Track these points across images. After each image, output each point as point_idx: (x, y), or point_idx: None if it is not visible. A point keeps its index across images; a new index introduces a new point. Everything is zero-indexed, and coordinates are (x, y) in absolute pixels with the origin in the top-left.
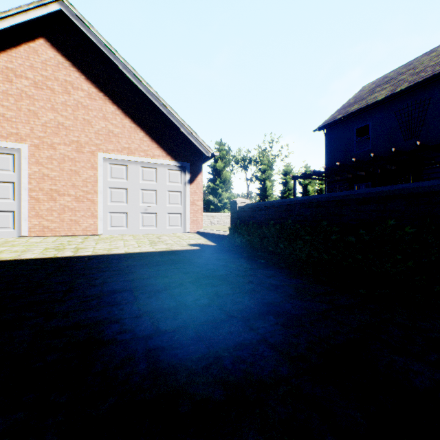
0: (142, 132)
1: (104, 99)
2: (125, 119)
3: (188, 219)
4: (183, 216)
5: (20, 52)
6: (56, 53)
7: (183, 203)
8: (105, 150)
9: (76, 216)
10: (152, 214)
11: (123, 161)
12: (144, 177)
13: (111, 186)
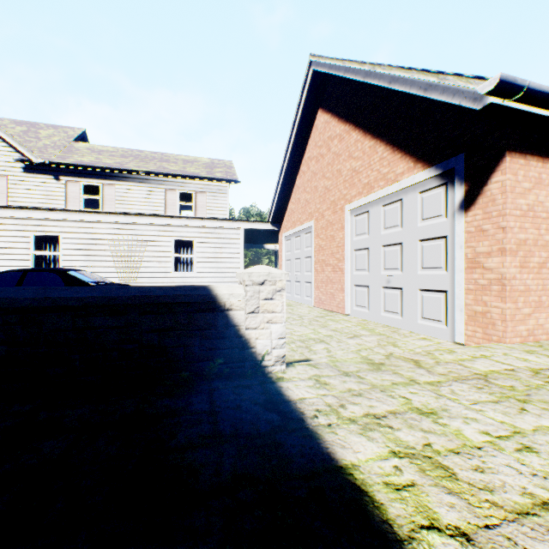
0: (381, 145)
1: (348, 131)
2: (364, 140)
3: (460, 308)
4: (450, 299)
5: (311, 138)
6: (324, 115)
7: (451, 264)
8: (349, 200)
9: (333, 288)
10: (395, 289)
11: (365, 207)
12: (385, 224)
13: (355, 248)
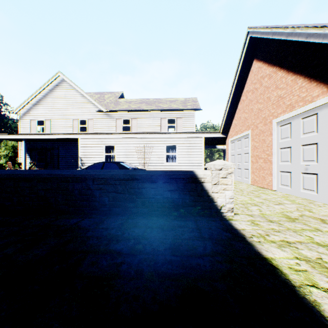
0: (300, 78)
1: (275, 71)
2: (287, 76)
3: None
4: None
5: (248, 78)
6: (257, 63)
7: None
8: (276, 116)
9: (264, 173)
10: (311, 174)
11: (287, 120)
12: (303, 130)
13: (280, 147)
